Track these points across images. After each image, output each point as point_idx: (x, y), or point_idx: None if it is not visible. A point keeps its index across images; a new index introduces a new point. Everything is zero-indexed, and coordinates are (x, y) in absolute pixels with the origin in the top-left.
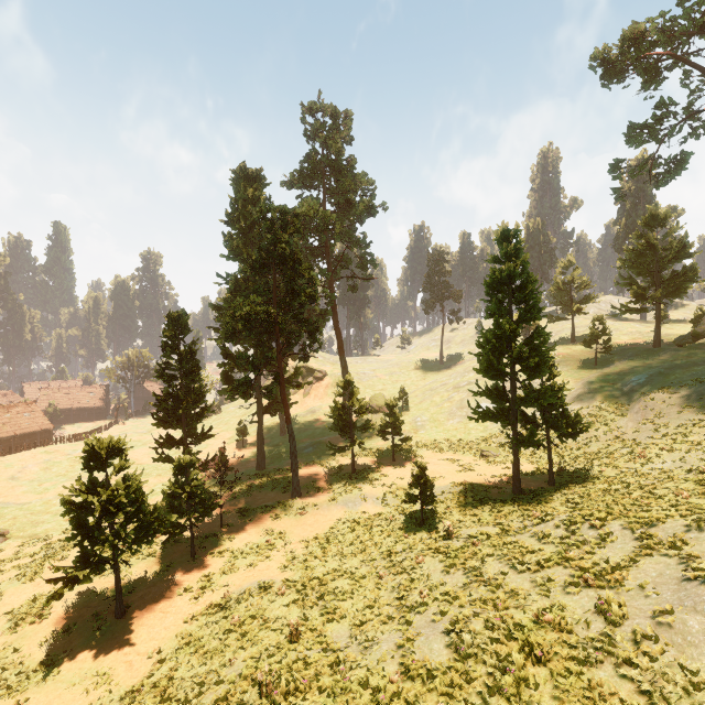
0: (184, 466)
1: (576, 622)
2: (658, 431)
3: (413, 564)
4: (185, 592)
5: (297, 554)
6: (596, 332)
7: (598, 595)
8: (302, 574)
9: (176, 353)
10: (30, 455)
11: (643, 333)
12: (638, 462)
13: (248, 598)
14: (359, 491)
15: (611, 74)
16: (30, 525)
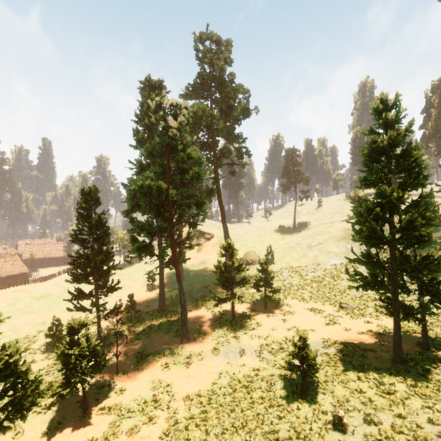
0: (76, 327)
1: None
2: None
3: None
4: None
5: (180, 418)
6: None
7: None
8: None
9: (87, 221)
10: (3, 293)
11: None
12: None
13: None
14: (239, 342)
15: None
16: None
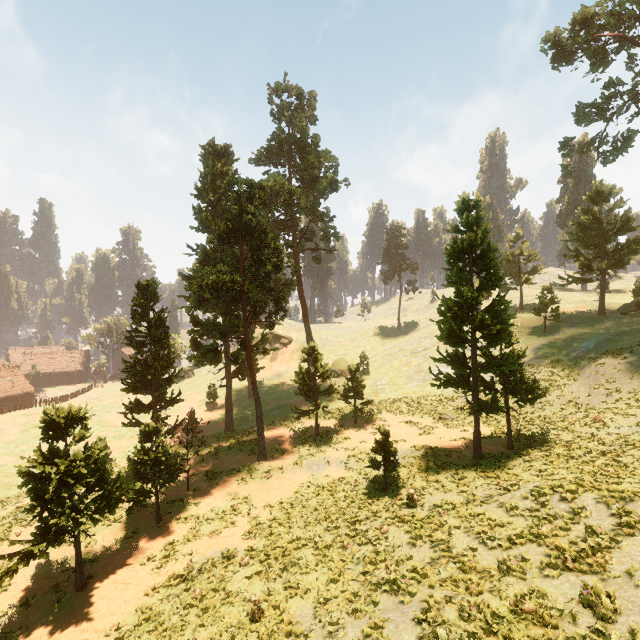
0: (149, 433)
1: (560, 615)
2: (610, 395)
3: (378, 534)
4: (148, 561)
5: (262, 520)
6: (545, 300)
7: (583, 583)
8: (266, 542)
9: (145, 320)
10: (9, 418)
11: (587, 302)
12: (594, 426)
13: (211, 569)
14: (323, 455)
15: (561, 57)
16: (3, 488)
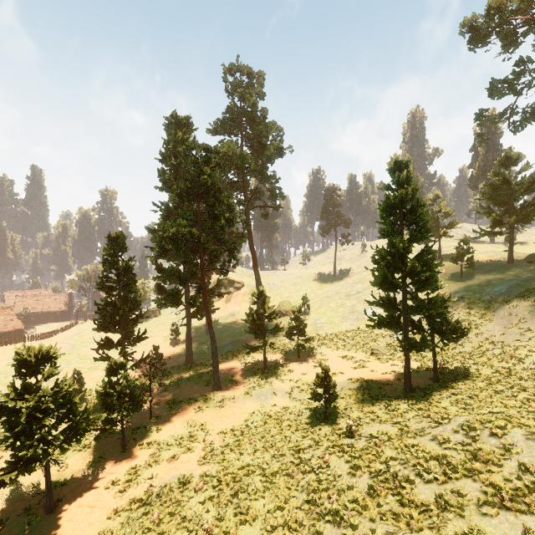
0: (115, 368)
1: None
2: (523, 334)
3: (320, 463)
4: (112, 485)
5: (216, 446)
6: (462, 251)
7: (524, 526)
8: (218, 468)
9: (115, 268)
10: (1, 351)
11: (496, 252)
12: (510, 362)
13: (168, 494)
14: (270, 386)
15: (477, 39)
16: None
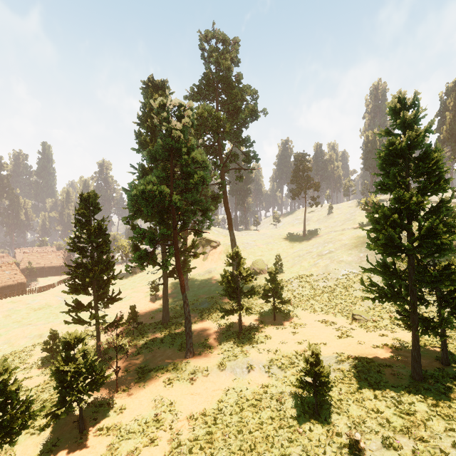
0: (72, 342)
1: None
2: None
3: None
4: None
5: (183, 439)
6: None
7: None
8: None
9: (86, 228)
10: None
11: None
12: None
13: None
14: (246, 357)
15: None
16: None
